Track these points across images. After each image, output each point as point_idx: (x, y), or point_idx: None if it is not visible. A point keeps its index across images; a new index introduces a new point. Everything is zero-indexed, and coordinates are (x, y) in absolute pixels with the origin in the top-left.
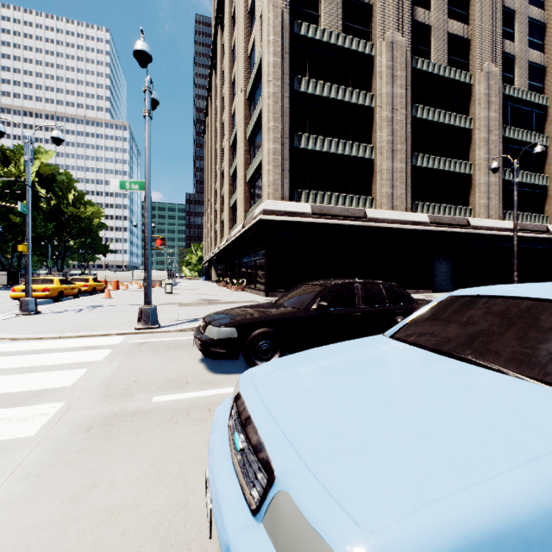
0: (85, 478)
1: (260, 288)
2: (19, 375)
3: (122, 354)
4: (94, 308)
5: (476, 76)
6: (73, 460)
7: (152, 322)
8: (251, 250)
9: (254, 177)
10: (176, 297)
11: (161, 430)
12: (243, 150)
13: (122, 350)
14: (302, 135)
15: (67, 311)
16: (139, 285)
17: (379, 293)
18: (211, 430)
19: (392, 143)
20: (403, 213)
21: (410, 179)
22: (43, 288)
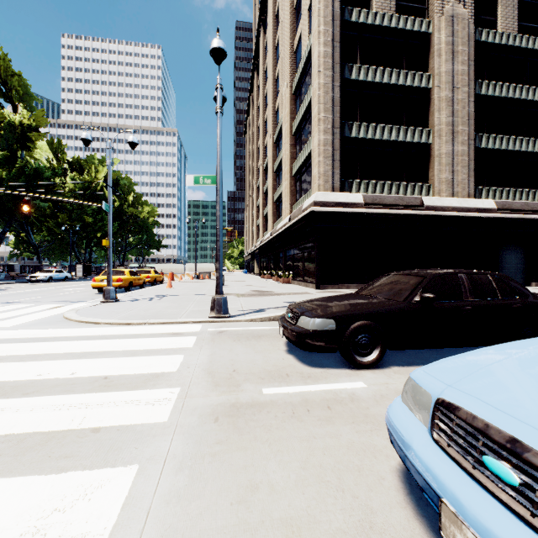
0: (240, 476)
1: (309, 280)
2: (127, 358)
3: (208, 341)
4: (162, 297)
5: None
6: (217, 453)
7: (223, 311)
8: (299, 242)
9: (301, 170)
10: (229, 288)
11: (290, 427)
12: (289, 144)
13: (205, 338)
14: (353, 124)
15: (140, 300)
16: (191, 276)
17: (487, 285)
18: (407, 443)
19: (452, 125)
20: (465, 200)
21: (473, 163)
22: (117, 279)
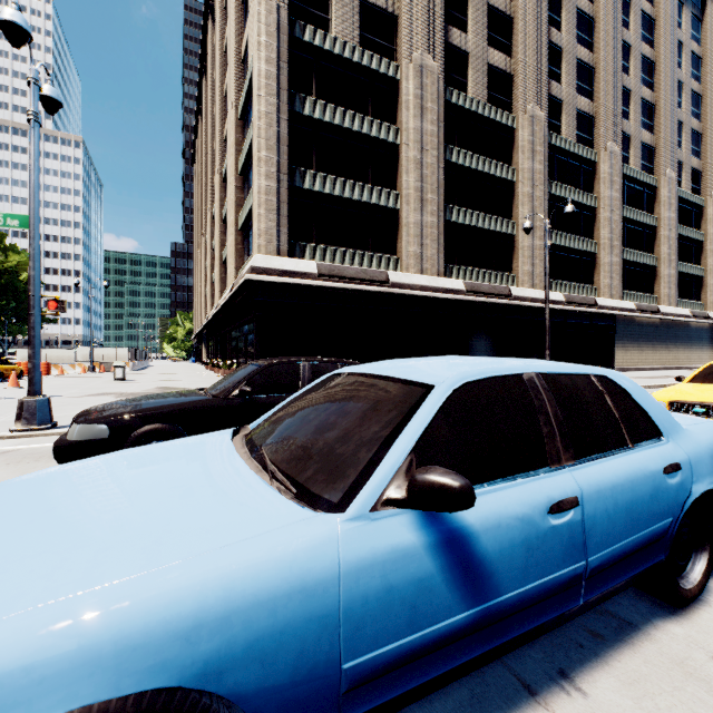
0: None
1: None
2: None
3: None
4: None
5: (519, 119)
6: None
7: (39, 420)
8: (240, 321)
9: (248, 223)
10: (126, 384)
11: None
12: (234, 186)
13: None
14: (306, 172)
15: None
16: (82, 368)
17: None
18: None
19: (422, 191)
20: (434, 278)
21: (443, 237)
22: None
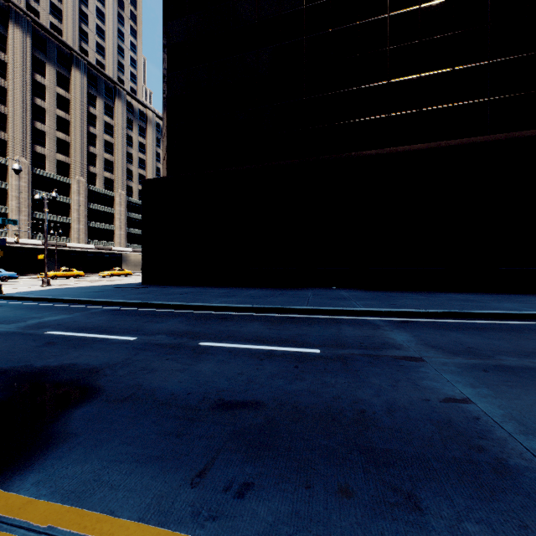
0: None
1: None
2: None
3: None
4: None
5: (72, 181)
6: None
7: None
8: None
9: None
10: None
11: None
12: None
13: None
14: None
15: None
16: None
17: None
18: None
19: (20, 207)
20: (26, 240)
21: (31, 224)
22: None
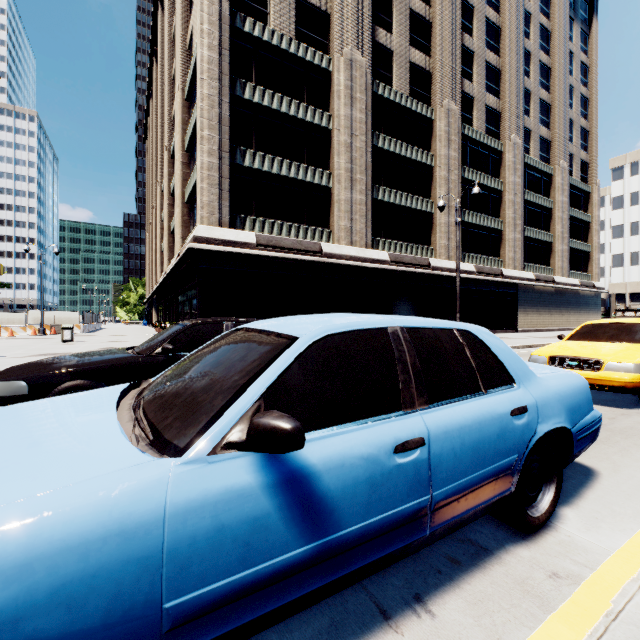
0: None
1: None
2: None
3: None
4: None
5: (437, 111)
6: None
7: None
8: (185, 286)
9: (194, 196)
10: (73, 345)
11: None
12: (181, 162)
13: None
14: (246, 151)
15: None
16: (32, 330)
17: None
18: None
19: (351, 172)
20: (362, 249)
21: (370, 213)
22: None
